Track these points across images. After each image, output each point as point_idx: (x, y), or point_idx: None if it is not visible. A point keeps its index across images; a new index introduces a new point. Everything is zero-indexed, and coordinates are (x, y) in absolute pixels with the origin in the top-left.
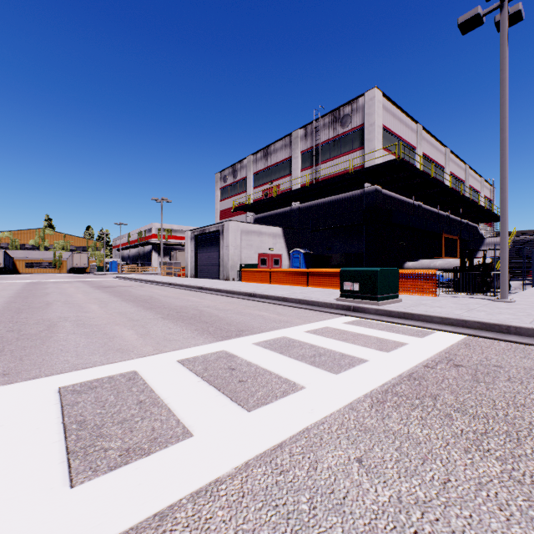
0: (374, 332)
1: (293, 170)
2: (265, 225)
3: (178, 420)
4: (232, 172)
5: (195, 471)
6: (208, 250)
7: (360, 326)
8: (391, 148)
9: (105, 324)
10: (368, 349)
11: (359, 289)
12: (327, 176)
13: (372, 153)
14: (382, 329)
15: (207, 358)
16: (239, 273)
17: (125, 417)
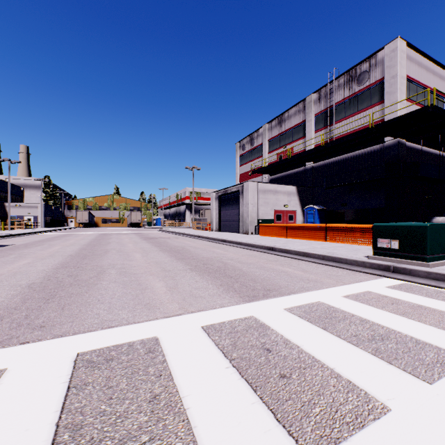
0: (440, 304)
1: (306, 133)
2: (280, 184)
3: None
4: (249, 140)
5: None
6: (229, 208)
7: (414, 294)
8: (416, 99)
9: (141, 274)
10: None
11: (399, 247)
12: (342, 134)
13: (394, 106)
14: None
15: (234, 326)
16: (257, 227)
17: (130, 429)
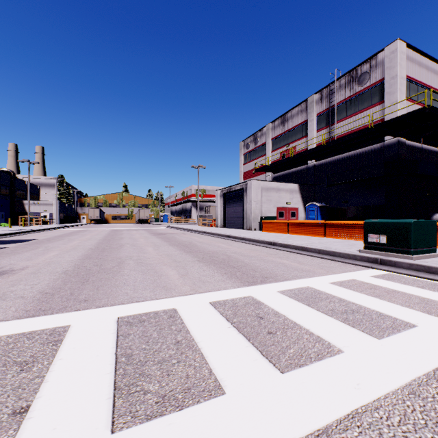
0: (412, 290)
1: (308, 132)
2: (283, 182)
3: (210, 370)
4: (253, 139)
5: None
6: (233, 205)
7: (393, 281)
8: (416, 98)
9: (156, 264)
10: (411, 310)
11: (386, 242)
12: (343, 134)
13: (394, 106)
14: (422, 287)
15: (235, 302)
16: (260, 224)
17: (164, 357)
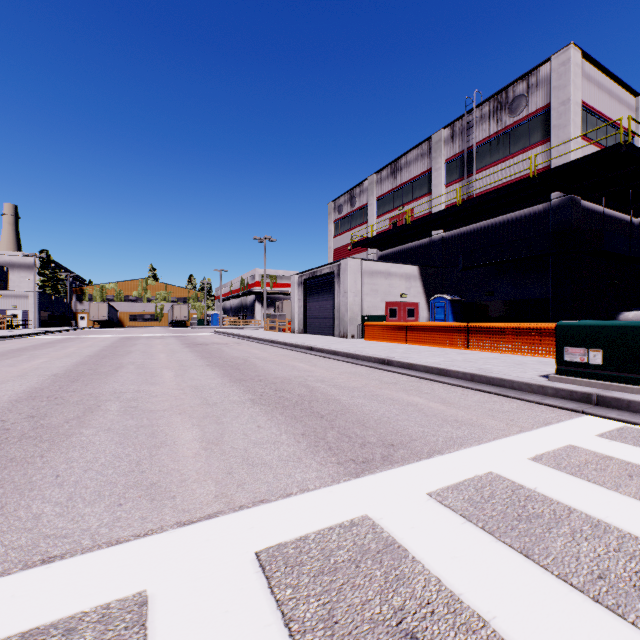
0: None
1: (433, 187)
2: (395, 263)
3: None
4: (349, 199)
5: None
6: (319, 298)
7: None
8: (595, 138)
9: (163, 411)
10: None
11: (603, 362)
12: (486, 189)
13: (565, 146)
14: None
15: (329, 552)
16: (361, 328)
17: None
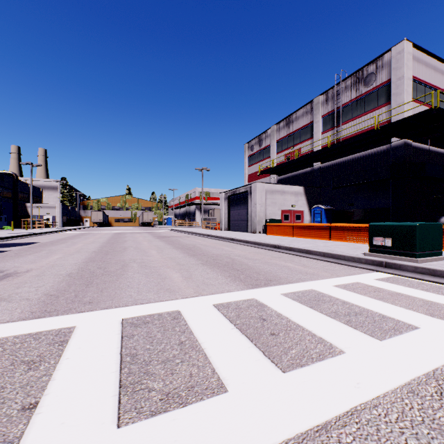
0: (416, 292)
1: (314, 134)
2: (288, 185)
3: (213, 370)
4: (258, 141)
5: (230, 438)
6: (238, 208)
7: (398, 284)
8: (423, 99)
9: (160, 267)
10: (414, 312)
11: (391, 245)
12: (349, 135)
13: (400, 107)
14: (427, 290)
15: (239, 305)
16: (265, 227)
17: (168, 357)
